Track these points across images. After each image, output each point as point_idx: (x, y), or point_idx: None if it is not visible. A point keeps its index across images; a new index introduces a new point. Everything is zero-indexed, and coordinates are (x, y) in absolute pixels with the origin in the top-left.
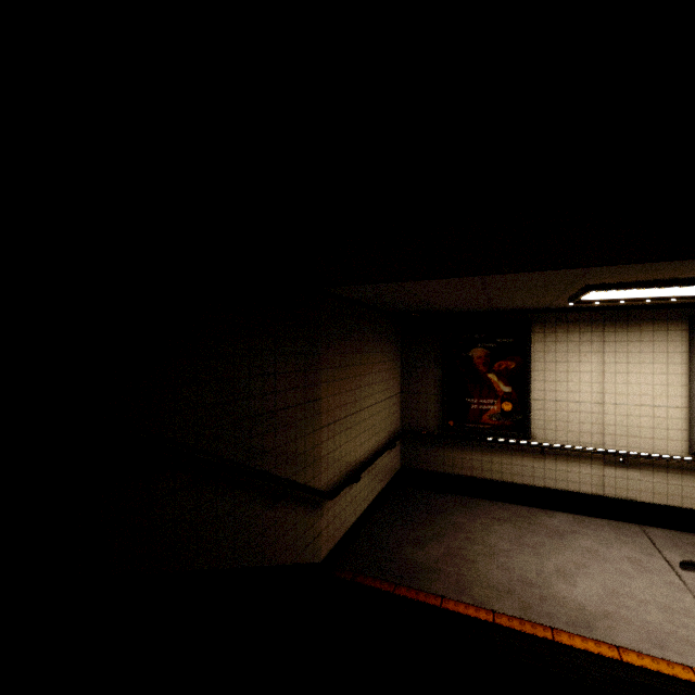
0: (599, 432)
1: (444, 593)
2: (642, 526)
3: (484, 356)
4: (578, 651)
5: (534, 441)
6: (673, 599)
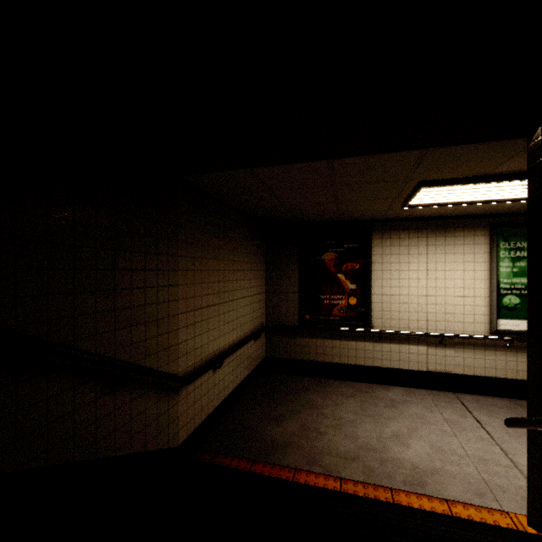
0: (424, 319)
1: (297, 465)
2: (455, 393)
3: (335, 259)
4: (416, 511)
5: (374, 329)
6: (485, 452)
